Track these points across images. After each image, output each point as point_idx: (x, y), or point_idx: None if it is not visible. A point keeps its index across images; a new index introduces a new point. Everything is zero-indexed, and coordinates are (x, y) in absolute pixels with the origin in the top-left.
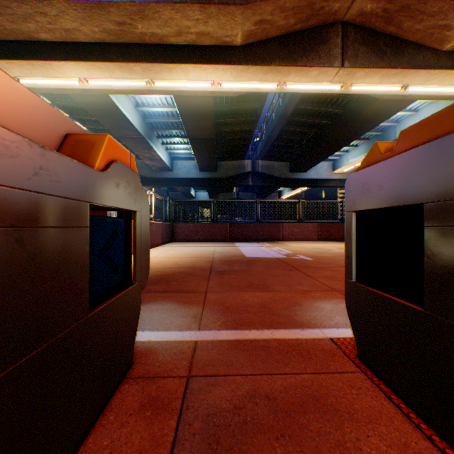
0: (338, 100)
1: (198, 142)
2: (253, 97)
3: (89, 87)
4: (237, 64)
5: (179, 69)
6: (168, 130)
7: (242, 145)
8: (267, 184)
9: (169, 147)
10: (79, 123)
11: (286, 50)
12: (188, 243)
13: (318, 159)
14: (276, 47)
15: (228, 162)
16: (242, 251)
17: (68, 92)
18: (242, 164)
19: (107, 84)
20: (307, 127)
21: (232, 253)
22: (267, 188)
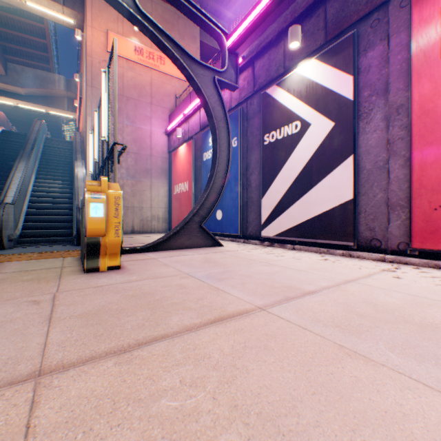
0: None
1: (16, 122)
2: None
3: None
4: (25, 101)
5: None
6: None
7: (57, 130)
8: None
9: None
10: None
11: (46, 101)
12: None
13: None
14: (42, 99)
15: None
16: None
17: None
18: None
19: None
20: None
21: None
22: None
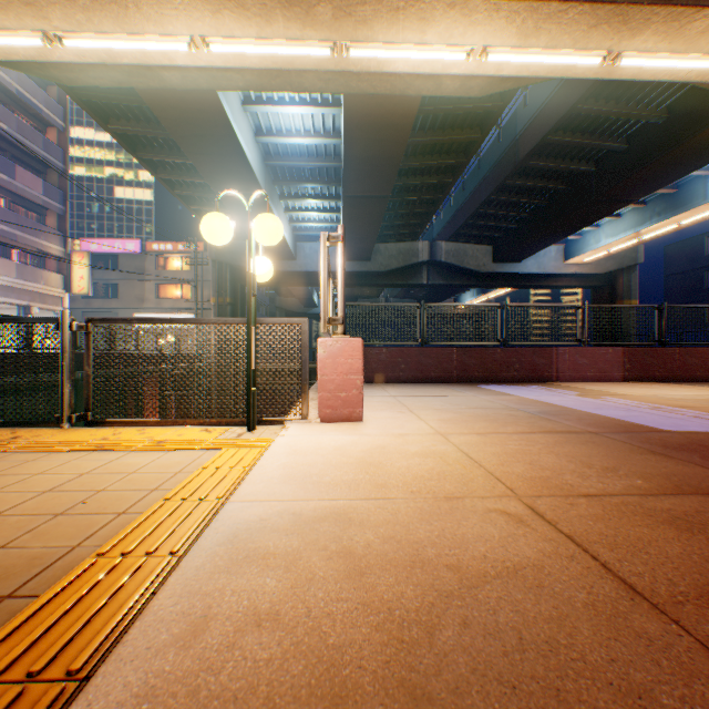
0: (626, 124)
1: (359, 204)
2: (471, 118)
3: (205, 62)
4: None
5: (414, 12)
6: (303, 183)
7: (421, 215)
8: (453, 283)
9: (295, 217)
10: (146, 168)
11: None
12: (392, 387)
13: (552, 238)
14: None
15: (389, 244)
16: (584, 410)
17: (150, 85)
18: (413, 249)
19: (245, 55)
20: (546, 179)
21: (588, 418)
22: (441, 290)
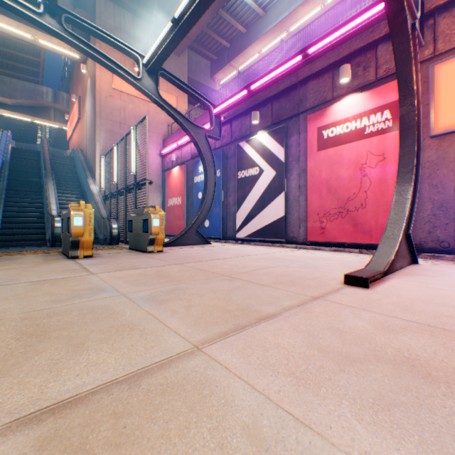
0: None
1: None
2: None
3: None
4: (11, 111)
5: None
6: None
7: (33, 135)
8: None
9: None
10: None
11: (33, 111)
12: None
13: None
14: (28, 110)
15: (22, 143)
16: None
17: None
18: (36, 148)
19: None
20: None
21: None
22: None
